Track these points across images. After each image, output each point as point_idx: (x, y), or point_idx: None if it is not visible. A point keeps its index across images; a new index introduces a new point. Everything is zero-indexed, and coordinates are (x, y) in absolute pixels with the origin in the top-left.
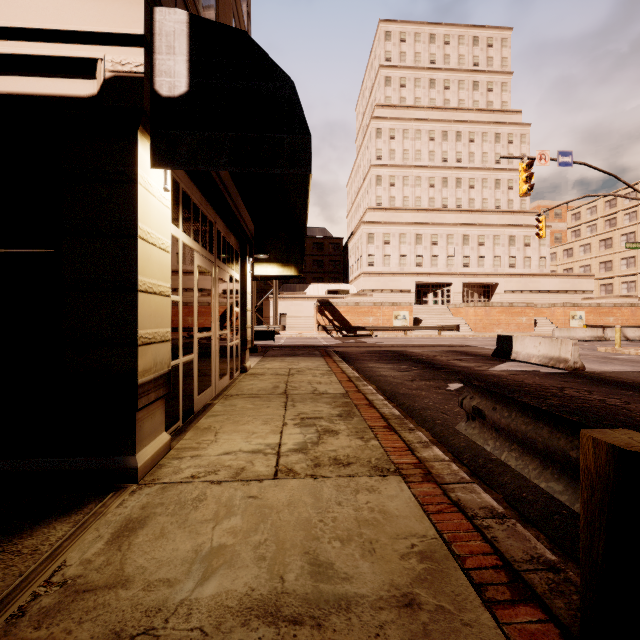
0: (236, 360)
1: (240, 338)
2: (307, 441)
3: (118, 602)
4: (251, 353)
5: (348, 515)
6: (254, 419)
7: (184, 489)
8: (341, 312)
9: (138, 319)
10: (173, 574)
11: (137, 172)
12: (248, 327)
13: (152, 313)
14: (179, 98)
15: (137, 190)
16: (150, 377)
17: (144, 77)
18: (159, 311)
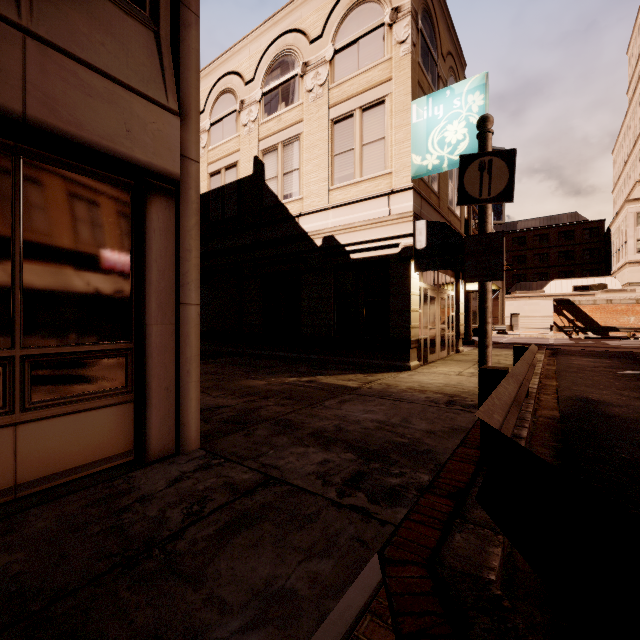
0: (452, 344)
1: (455, 331)
2: (475, 372)
3: (412, 379)
4: (468, 345)
5: (475, 381)
6: (455, 366)
7: (425, 373)
8: (585, 311)
9: (410, 320)
10: (423, 379)
11: (410, 274)
12: (461, 325)
13: (414, 318)
14: (423, 249)
15: (410, 280)
16: (413, 339)
17: (413, 246)
18: (416, 317)
